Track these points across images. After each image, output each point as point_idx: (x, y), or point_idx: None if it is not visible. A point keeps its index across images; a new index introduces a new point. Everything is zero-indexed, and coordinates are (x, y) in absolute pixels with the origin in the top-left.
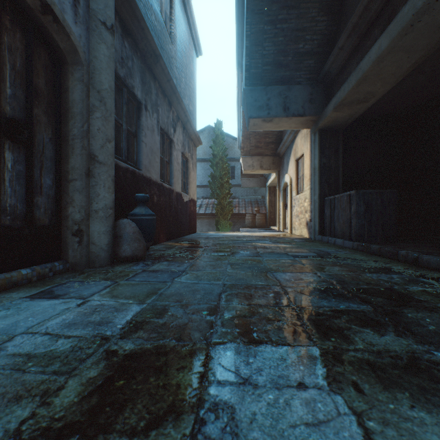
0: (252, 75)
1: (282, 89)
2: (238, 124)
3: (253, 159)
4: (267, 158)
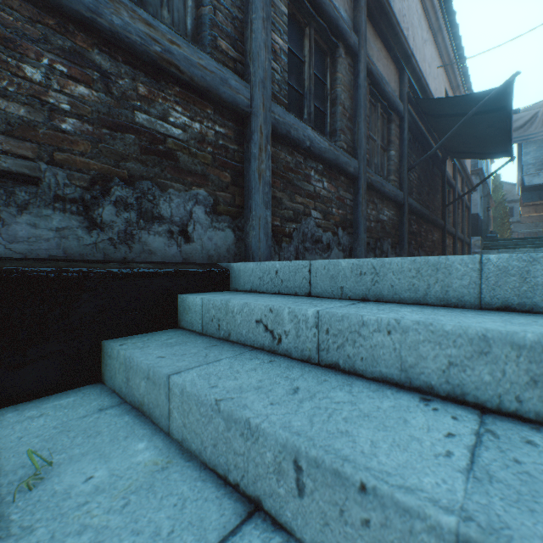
0: (524, 189)
1: (537, 192)
2: (517, 185)
3: (528, 208)
4: (540, 206)
